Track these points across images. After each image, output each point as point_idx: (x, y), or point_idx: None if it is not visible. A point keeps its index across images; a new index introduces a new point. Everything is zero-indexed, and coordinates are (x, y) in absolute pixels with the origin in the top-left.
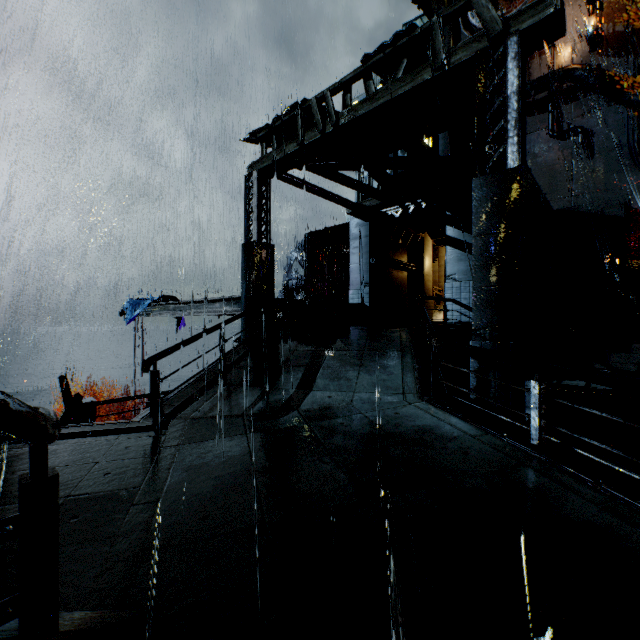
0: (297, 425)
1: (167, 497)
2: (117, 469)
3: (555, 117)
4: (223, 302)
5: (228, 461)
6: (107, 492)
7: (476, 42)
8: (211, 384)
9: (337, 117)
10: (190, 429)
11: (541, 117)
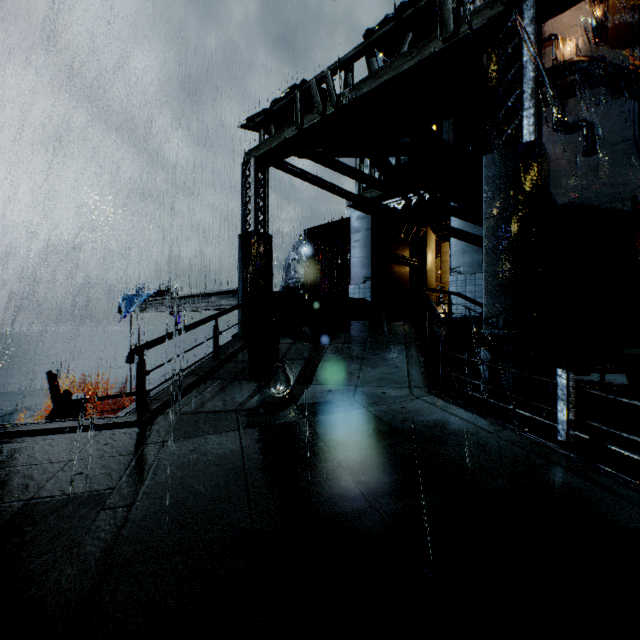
0: (295, 420)
1: (143, 500)
2: (91, 468)
3: (559, 111)
4: (219, 296)
5: (216, 459)
6: (75, 494)
7: (488, 9)
8: (204, 378)
9: (338, 97)
10: (178, 425)
11: (545, 111)
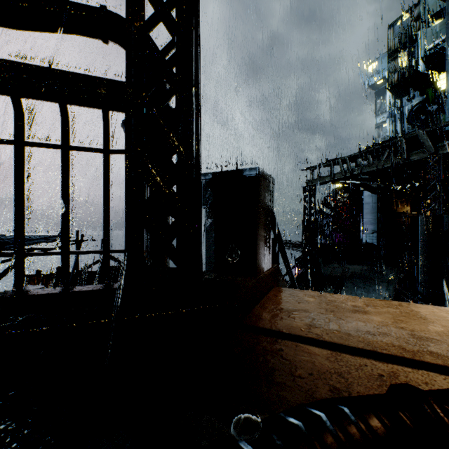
0: None
1: None
2: None
3: None
4: (291, 244)
5: None
6: None
7: (422, 153)
8: None
9: (352, 170)
10: None
11: None
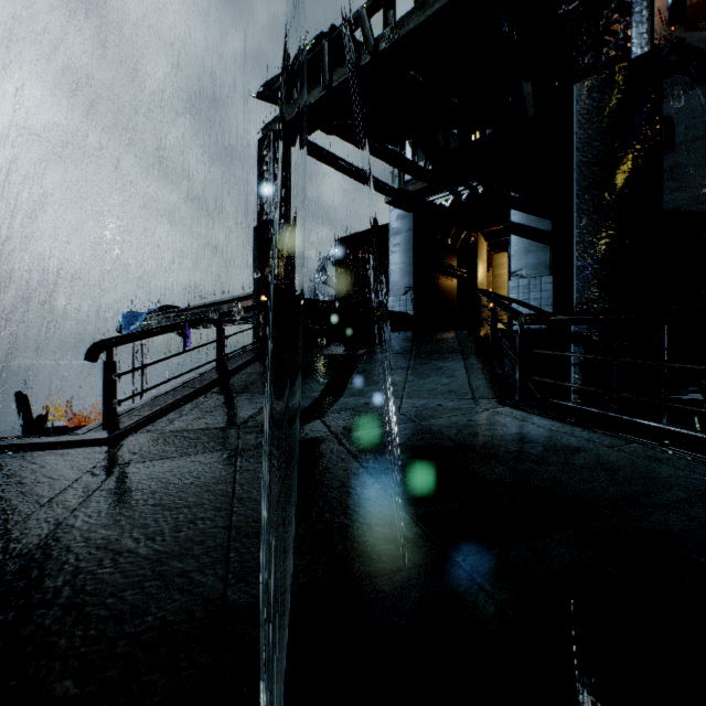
0: (317, 437)
1: (46, 548)
2: None
3: None
4: (231, 304)
5: (192, 485)
6: None
7: None
8: (201, 391)
9: (376, 41)
10: (153, 444)
11: None
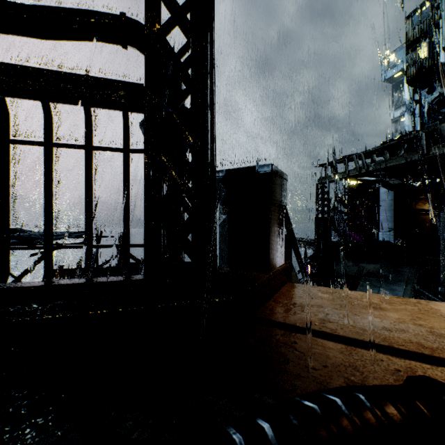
0: None
1: None
2: None
3: None
4: (304, 242)
5: None
6: None
7: (443, 147)
8: None
9: (367, 166)
10: None
11: None
